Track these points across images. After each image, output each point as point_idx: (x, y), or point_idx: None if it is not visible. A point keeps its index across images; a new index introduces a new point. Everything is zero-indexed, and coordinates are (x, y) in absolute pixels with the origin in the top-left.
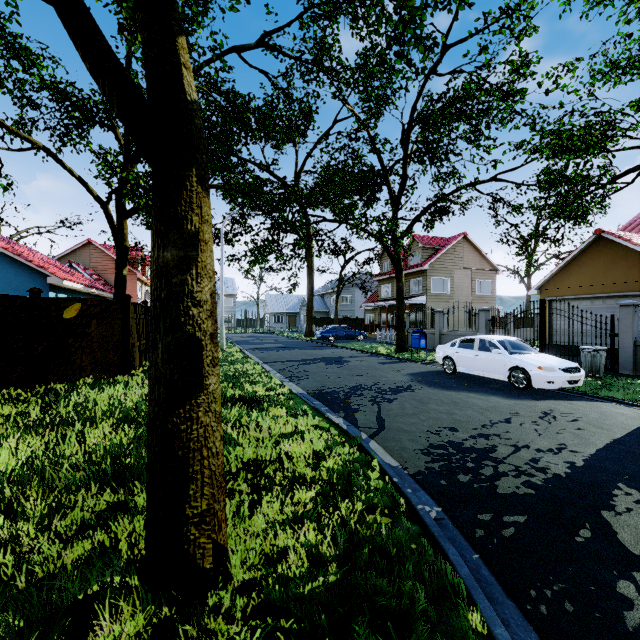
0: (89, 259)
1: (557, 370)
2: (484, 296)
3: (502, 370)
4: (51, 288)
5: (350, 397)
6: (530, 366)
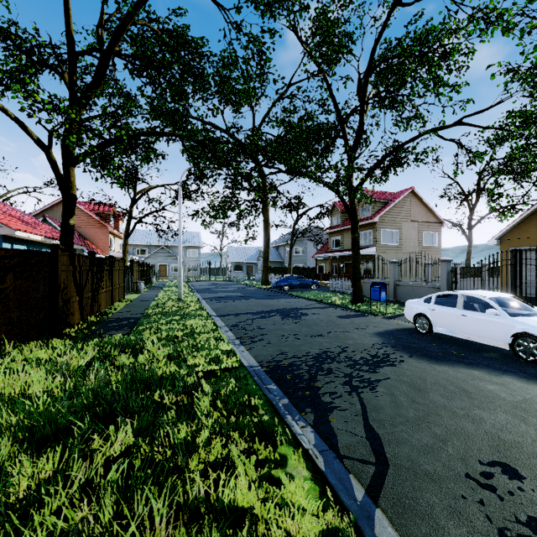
0: None
1: None
2: (430, 247)
3: (501, 335)
4: (5, 239)
5: (316, 376)
6: None
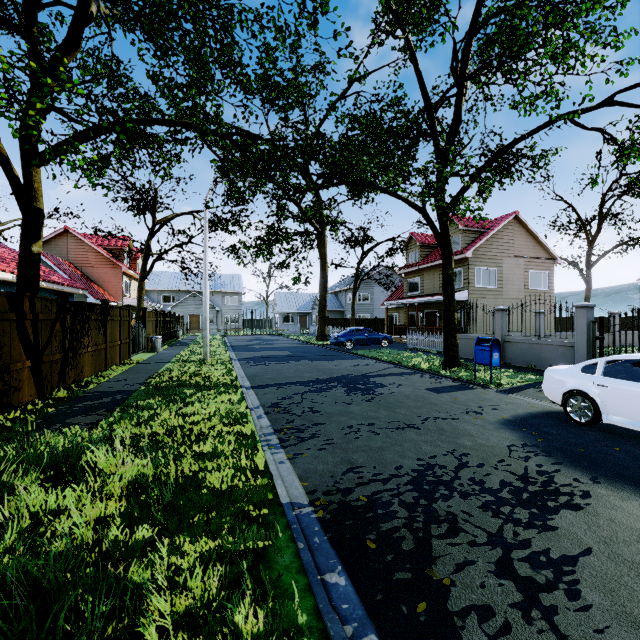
0: (66, 250)
1: None
2: (539, 291)
3: None
4: None
5: (429, 542)
6: None
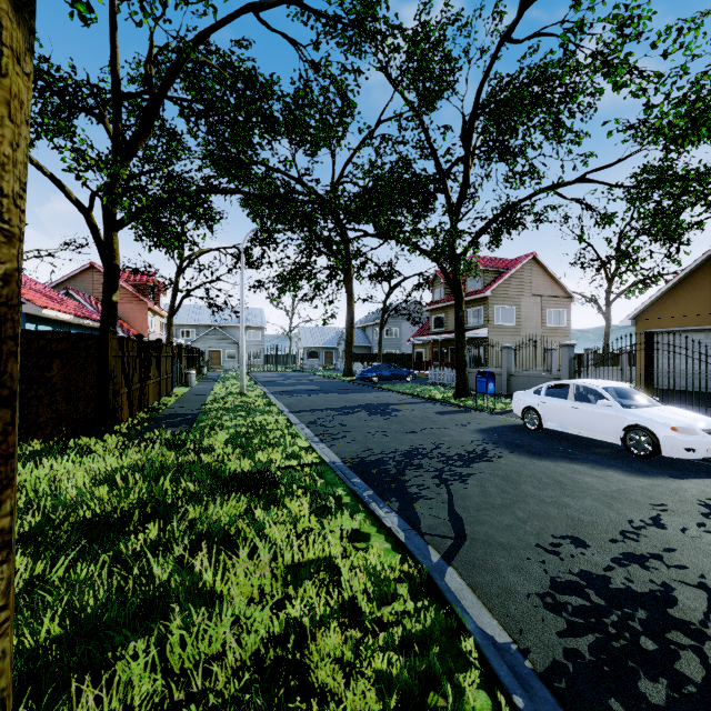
0: (92, 286)
1: (700, 432)
2: (556, 328)
3: (612, 429)
4: (29, 318)
5: (404, 471)
6: (658, 426)
